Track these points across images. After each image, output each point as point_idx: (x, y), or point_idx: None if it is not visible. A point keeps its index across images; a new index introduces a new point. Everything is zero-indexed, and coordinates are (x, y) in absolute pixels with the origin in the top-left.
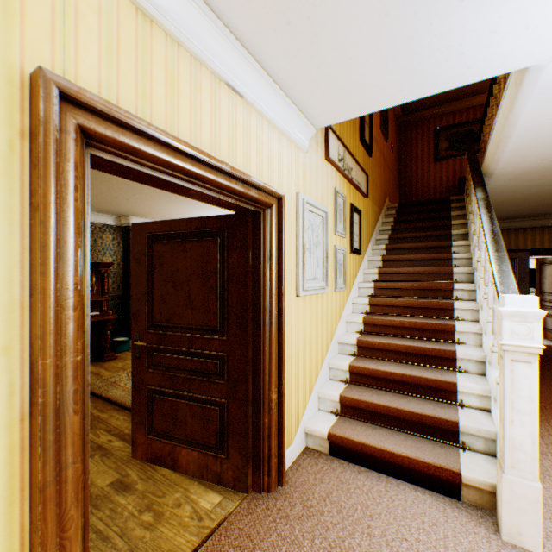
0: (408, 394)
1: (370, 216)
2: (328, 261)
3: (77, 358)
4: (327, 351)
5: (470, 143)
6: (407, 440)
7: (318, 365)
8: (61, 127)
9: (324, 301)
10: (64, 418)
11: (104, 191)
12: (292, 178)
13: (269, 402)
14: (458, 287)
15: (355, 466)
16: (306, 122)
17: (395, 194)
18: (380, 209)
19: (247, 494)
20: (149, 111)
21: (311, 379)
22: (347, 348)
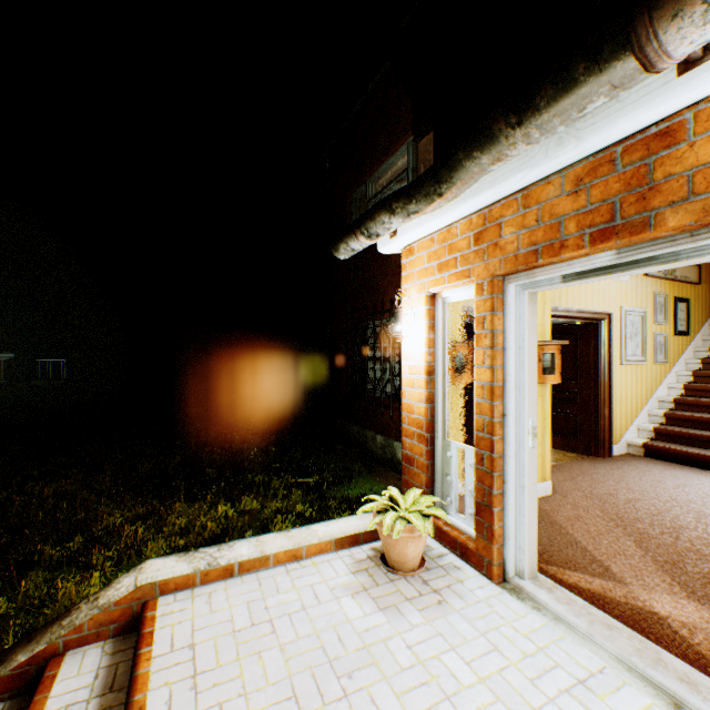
0: None
1: (706, 299)
2: (645, 344)
3: None
4: (645, 403)
5: None
6: (700, 450)
7: (637, 410)
8: None
9: (643, 370)
10: None
11: None
12: (616, 300)
13: (602, 414)
14: None
15: (661, 461)
16: None
17: None
18: None
19: (590, 456)
20: (560, 301)
21: (631, 416)
22: (665, 404)
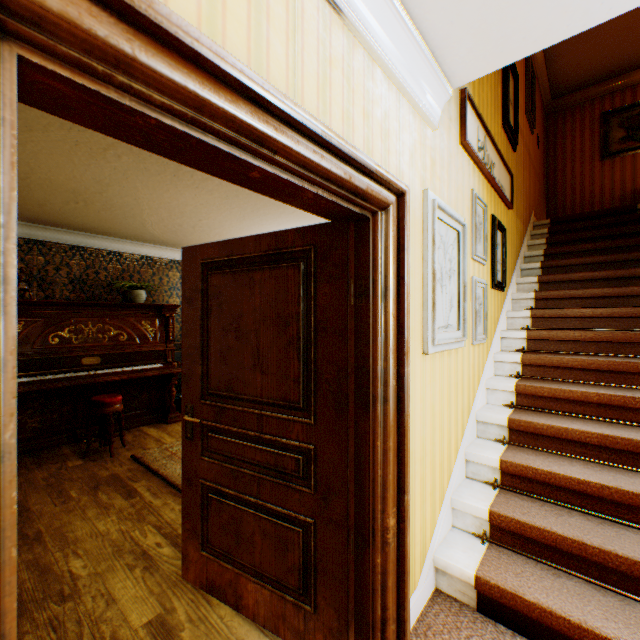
0: (612, 520)
1: (513, 236)
2: (465, 299)
3: None
4: (462, 435)
5: None
6: (627, 611)
7: (451, 457)
8: None
9: (459, 360)
10: None
11: (165, 218)
12: (416, 168)
13: (383, 531)
14: None
15: None
16: (440, 75)
17: (541, 208)
18: (525, 227)
19: None
20: None
21: (442, 480)
22: (491, 429)
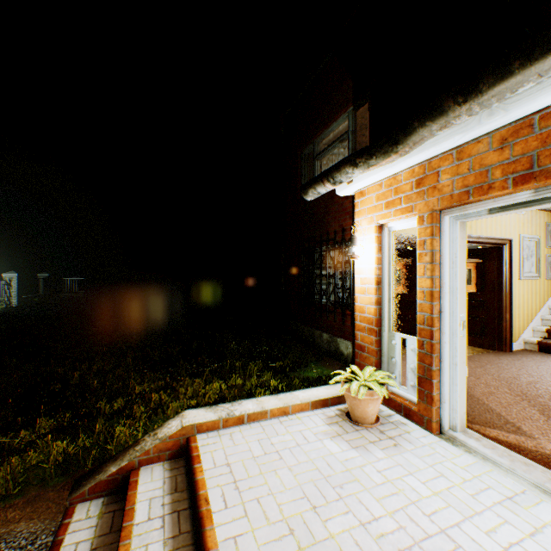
0: None
1: None
2: (539, 263)
3: None
4: (539, 310)
5: None
6: None
7: (532, 315)
8: None
9: (537, 284)
10: None
11: None
12: (515, 229)
13: (504, 318)
14: None
15: None
16: None
17: None
18: None
19: (494, 351)
20: (471, 230)
21: (527, 320)
22: None
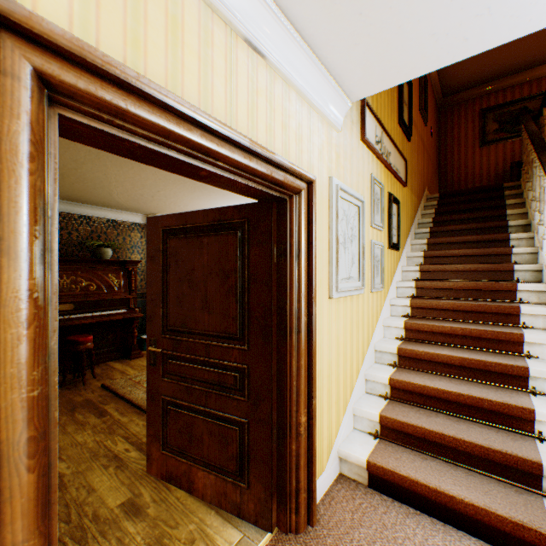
0: (465, 418)
1: (408, 208)
2: (364, 258)
3: (31, 393)
4: (363, 360)
5: (529, 120)
6: (469, 479)
7: (353, 377)
8: (5, 68)
9: (360, 303)
10: (9, 480)
11: (129, 189)
12: (324, 161)
13: (297, 426)
14: (523, 288)
15: (402, 505)
16: (341, 94)
17: (434, 184)
18: (419, 199)
19: (271, 534)
20: (143, 64)
21: (345, 393)
22: (385, 356)
